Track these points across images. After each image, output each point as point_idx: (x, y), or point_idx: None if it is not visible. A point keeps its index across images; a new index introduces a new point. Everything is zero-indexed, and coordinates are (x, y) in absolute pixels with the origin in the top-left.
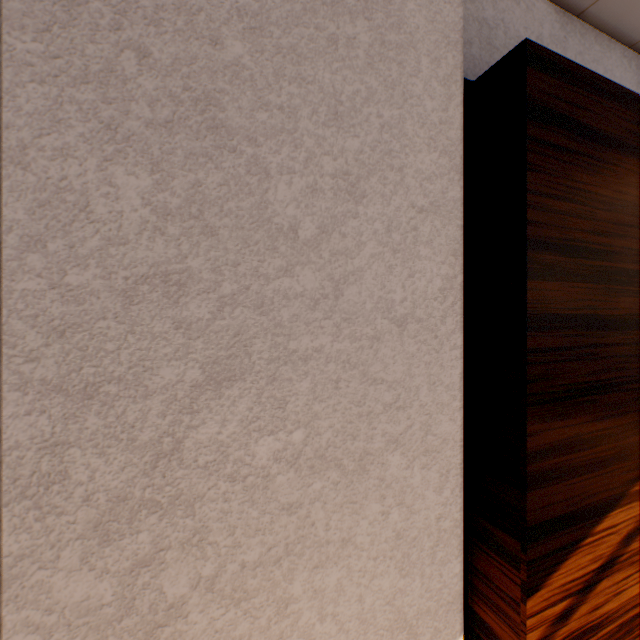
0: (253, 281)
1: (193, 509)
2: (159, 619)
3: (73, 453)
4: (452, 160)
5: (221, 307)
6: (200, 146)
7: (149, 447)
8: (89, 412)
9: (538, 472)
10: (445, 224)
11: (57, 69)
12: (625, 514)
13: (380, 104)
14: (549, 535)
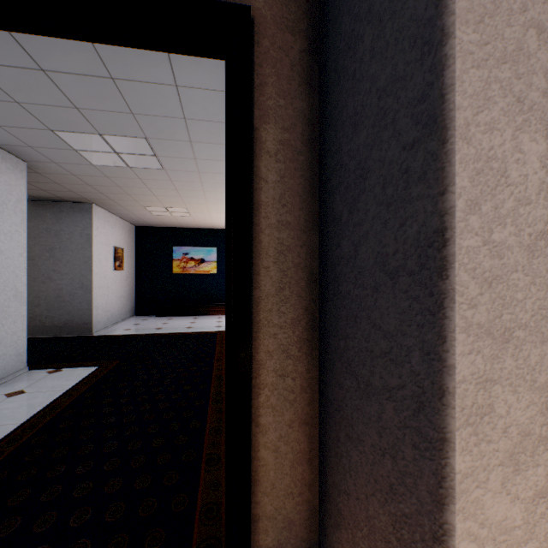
0: None
1: None
2: None
3: (495, 389)
4: None
5: None
6: None
7: (543, 389)
8: (505, 354)
9: None
10: None
11: (486, 54)
12: None
13: None
14: None
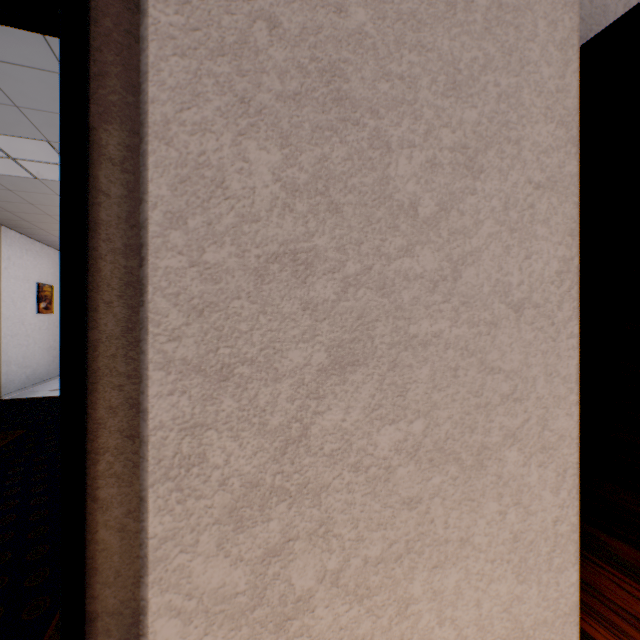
0: (375, 261)
1: (319, 499)
2: (288, 611)
3: (210, 435)
4: (568, 131)
5: (345, 288)
6: (325, 119)
7: (279, 432)
8: (224, 394)
9: None
10: (561, 201)
11: (196, 42)
12: None
13: (497, 72)
14: None
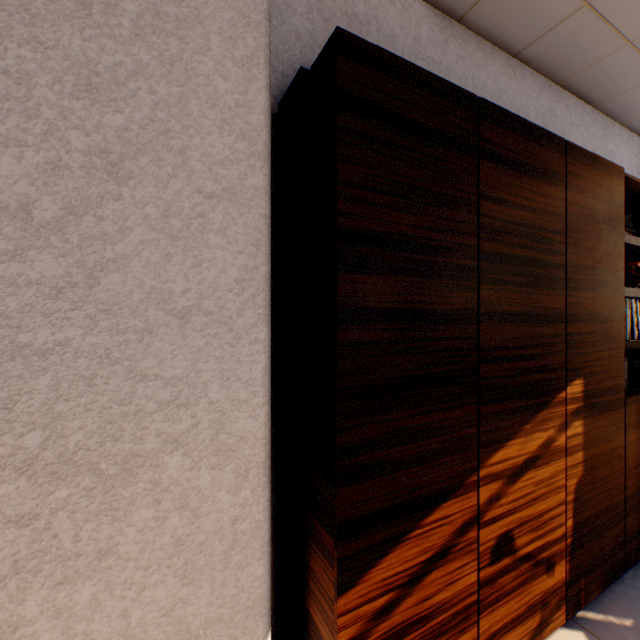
0: None
1: None
2: None
3: None
4: (253, 146)
5: None
6: None
7: None
8: None
9: (353, 467)
10: (244, 212)
11: None
12: (461, 504)
13: (154, 80)
14: (367, 530)
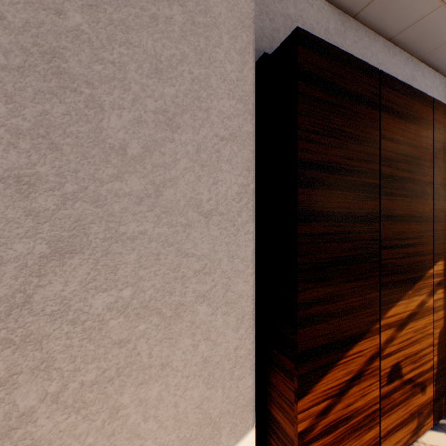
0: (91, 183)
1: (41, 344)
2: (13, 424)
3: None
4: (246, 106)
5: (64, 201)
6: (47, 86)
7: (4, 300)
8: None
9: (306, 316)
10: (241, 149)
11: None
12: (369, 343)
13: (191, 64)
14: (314, 358)
